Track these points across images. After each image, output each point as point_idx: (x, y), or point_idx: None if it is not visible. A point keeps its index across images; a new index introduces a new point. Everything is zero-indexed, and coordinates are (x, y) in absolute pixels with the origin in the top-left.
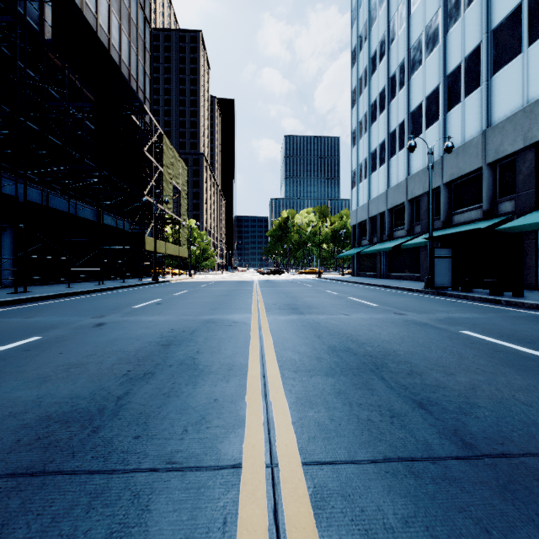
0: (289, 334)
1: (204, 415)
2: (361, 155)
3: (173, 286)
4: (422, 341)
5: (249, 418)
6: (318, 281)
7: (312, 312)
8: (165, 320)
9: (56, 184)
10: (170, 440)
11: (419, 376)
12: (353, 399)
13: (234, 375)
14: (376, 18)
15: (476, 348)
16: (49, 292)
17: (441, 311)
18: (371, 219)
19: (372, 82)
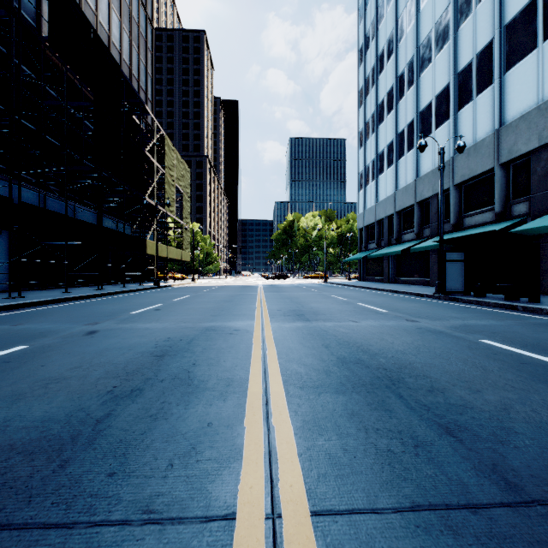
0: (294, 344)
1: (194, 444)
2: (368, 156)
3: (175, 291)
4: (439, 351)
5: (248, 448)
6: (324, 286)
7: (319, 319)
8: (162, 327)
9: (53, 185)
10: (151, 479)
11: (442, 393)
12: (368, 423)
13: (232, 392)
14: (384, 16)
15: (500, 359)
16: (44, 297)
17: (456, 317)
18: (379, 222)
19: (380, 82)
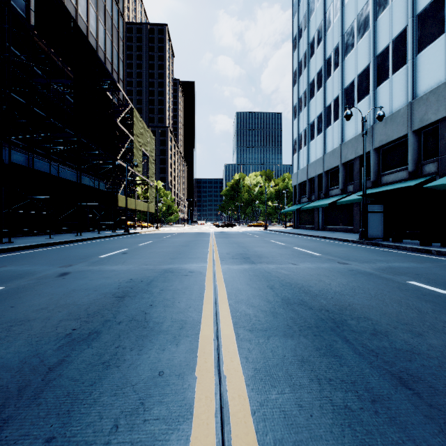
0: (242, 285)
1: (143, 398)
2: (301, 126)
3: (141, 237)
4: (374, 293)
5: (198, 403)
6: (265, 233)
7: (263, 262)
8: (126, 269)
9: (40, 149)
10: None
11: (386, 336)
12: (320, 372)
13: (185, 335)
14: (314, 10)
15: (430, 301)
16: (30, 243)
17: (380, 260)
18: (310, 180)
19: (311, 64)
